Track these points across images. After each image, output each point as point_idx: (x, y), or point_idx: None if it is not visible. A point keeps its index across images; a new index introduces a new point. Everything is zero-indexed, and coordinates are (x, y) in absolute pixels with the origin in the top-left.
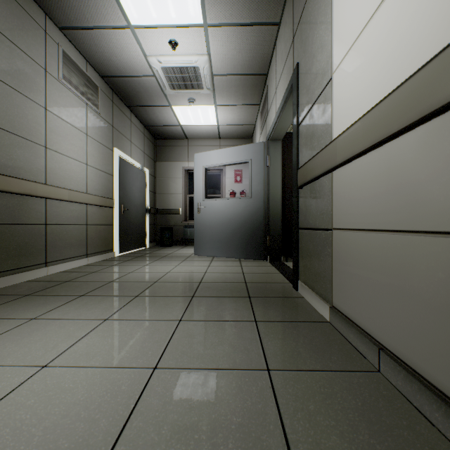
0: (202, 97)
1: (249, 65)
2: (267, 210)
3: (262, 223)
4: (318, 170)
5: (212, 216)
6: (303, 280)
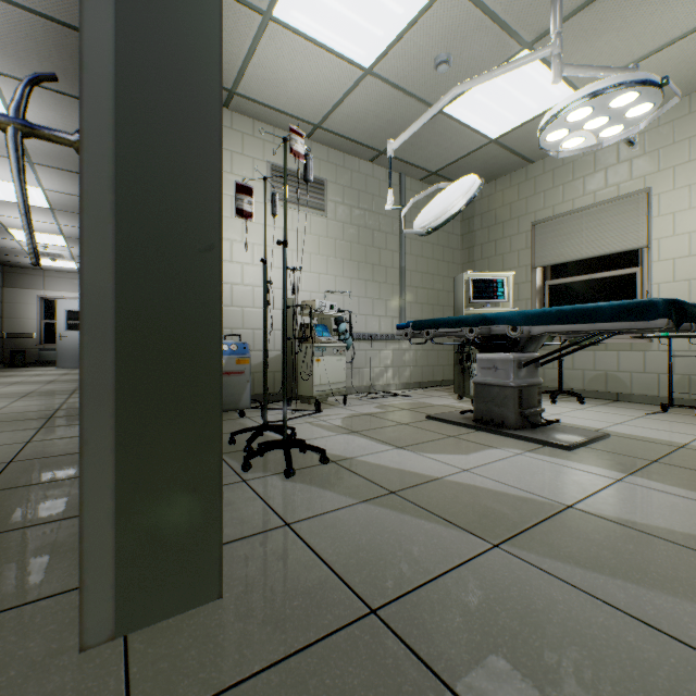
0: (64, 259)
1: None
2: None
3: None
4: None
5: (73, 343)
6: None
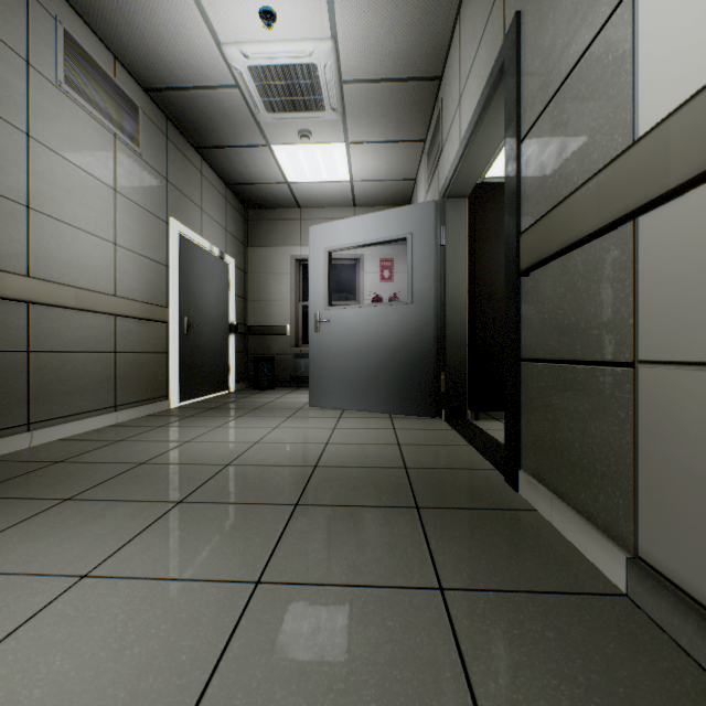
0: (324, 127)
1: (409, 58)
2: (441, 326)
3: (432, 349)
4: (589, 221)
5: (341, 338)
6: (532, 470)
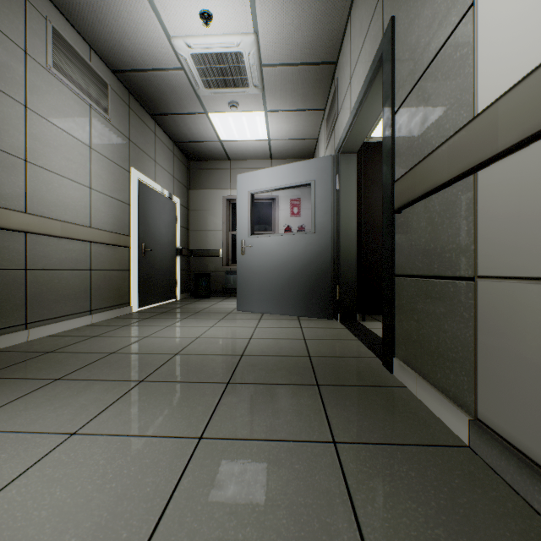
0: (248, 99)
1: (312, 48)
2: (337, 250)
3: (330, 267)
4: (442, 173)
5: (261, 259)
6: (403, 357)
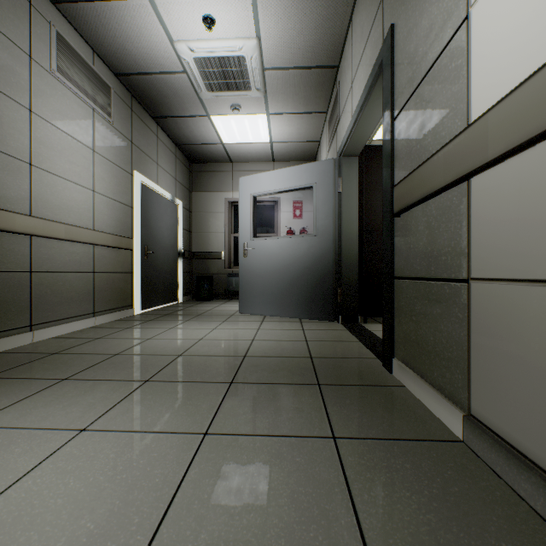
0: (250, 102)
1: (314, 52)
2: (338, 252)
3: (332, 270)
4: (438, 179)
5: (263, 261)
6: (402, 358)
